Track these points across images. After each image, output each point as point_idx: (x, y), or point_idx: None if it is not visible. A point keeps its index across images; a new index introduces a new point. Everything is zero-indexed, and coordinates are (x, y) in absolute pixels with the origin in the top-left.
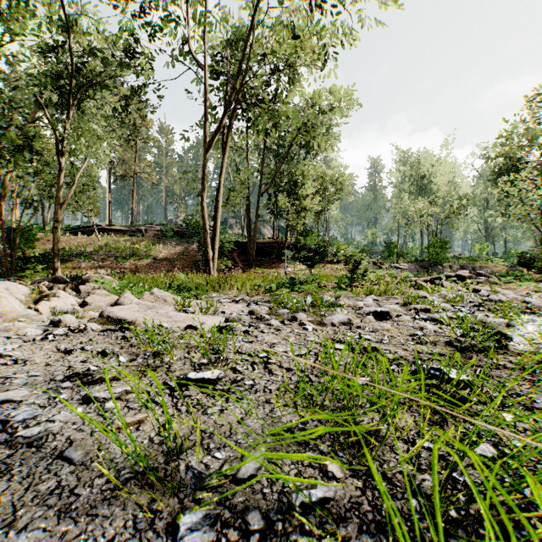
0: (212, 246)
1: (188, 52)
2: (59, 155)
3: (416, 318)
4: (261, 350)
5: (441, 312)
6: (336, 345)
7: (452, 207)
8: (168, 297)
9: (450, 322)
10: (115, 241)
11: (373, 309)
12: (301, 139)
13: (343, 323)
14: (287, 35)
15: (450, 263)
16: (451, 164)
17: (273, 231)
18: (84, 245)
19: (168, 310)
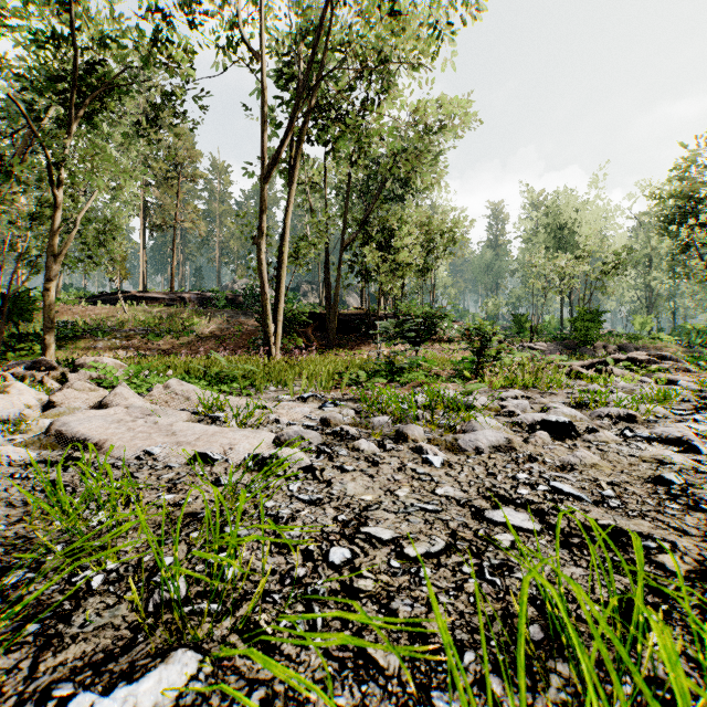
0: (275, 316)
1: (241, 42)
2: (52, 184)
3: (627, 435)
4: (336, 533)
5: (656, 421)
6: (509, 512)
7: (607, 265)
8: (192, 393)
9: (703, 445)
10: (147, 313)
11: (539, 417)
12: (399, 172)
13: (497, 447)
14: (382, 11)
15: (603, 343)
16: (603, 209)
17: (362, 299)
18: (104, 317)
19: (179, 418)
